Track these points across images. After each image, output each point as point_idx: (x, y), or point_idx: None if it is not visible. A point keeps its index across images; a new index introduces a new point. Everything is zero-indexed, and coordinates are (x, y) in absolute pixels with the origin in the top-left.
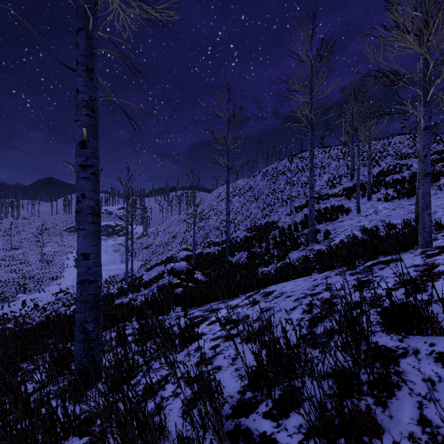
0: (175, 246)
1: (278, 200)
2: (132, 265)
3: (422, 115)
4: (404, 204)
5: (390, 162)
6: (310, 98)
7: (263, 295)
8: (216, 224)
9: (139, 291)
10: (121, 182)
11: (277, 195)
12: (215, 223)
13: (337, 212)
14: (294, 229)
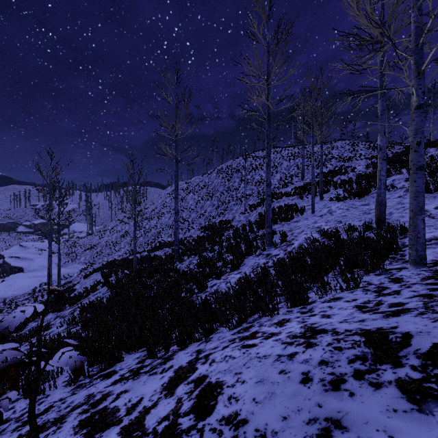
0: (123, 246)
1: (233, 198)
2: (59, 274)
3: (414, 90)
4: (357, 204)
5: (335, 164)
6: (267, 84)
7: (196, 403)
8: (169, 222)
9: (61, 309)
10: (41, 171)
11: (231, 193)
12: (168, 221)
13: (292, 212)
14: (249, 230)
